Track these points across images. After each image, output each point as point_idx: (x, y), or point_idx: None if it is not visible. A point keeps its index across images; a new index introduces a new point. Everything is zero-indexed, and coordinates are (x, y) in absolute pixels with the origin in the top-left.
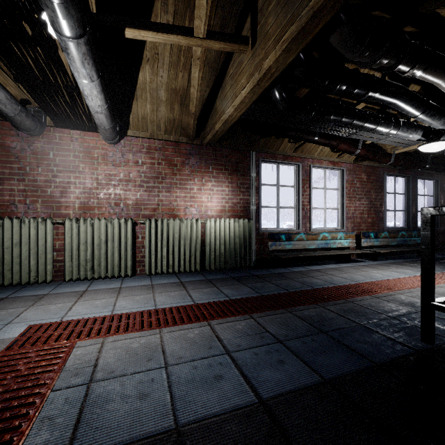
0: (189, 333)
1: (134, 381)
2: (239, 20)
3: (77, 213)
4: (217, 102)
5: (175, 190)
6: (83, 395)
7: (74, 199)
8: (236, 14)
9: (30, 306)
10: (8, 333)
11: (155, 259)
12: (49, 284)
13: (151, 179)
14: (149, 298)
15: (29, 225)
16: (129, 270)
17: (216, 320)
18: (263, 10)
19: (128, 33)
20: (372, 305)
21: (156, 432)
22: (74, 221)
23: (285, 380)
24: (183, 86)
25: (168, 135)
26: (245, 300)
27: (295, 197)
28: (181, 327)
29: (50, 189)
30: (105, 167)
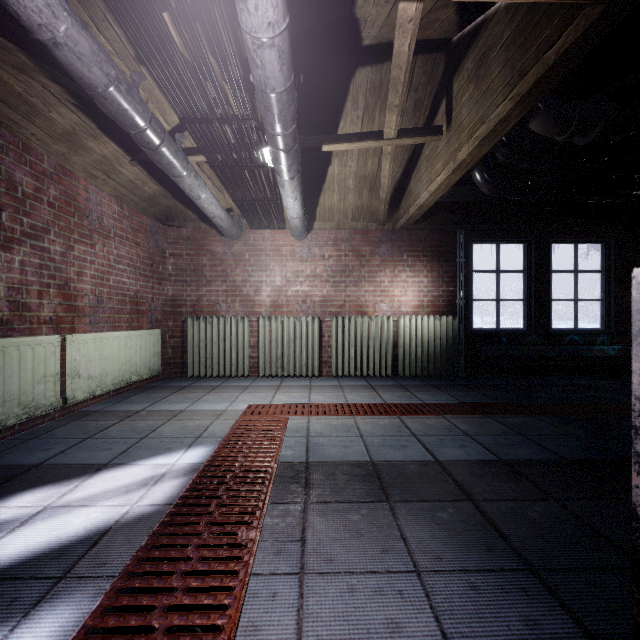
0: (380, 421)
1: (338, 440)
2: (434, 99)
3: (268, 311)
4: (411, 183)
5: (363, 283)
6: (306, 441)
7: (266, 298)
8: (432, 91)
9: (242, 392)
10: (238, 407)
11: (342, 360)
12: (247, 379)
13: (338, 273)
14: (340, 395)
15: (231, 323)
16: (316, 370)
17: (406, 416)
18: (457, 98)
19: (324, 148)
20: (606, 422)
21: (358, 461)
22: (267, 319)
23: (462, 455)
24: (373, 171)
25: (355, 222)
26: (441, 405)
27: (524, 285)
28: (372, 417)
29: (246, 288)
30: (293, 263)
